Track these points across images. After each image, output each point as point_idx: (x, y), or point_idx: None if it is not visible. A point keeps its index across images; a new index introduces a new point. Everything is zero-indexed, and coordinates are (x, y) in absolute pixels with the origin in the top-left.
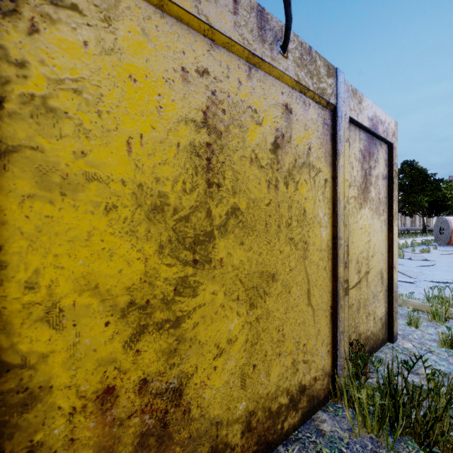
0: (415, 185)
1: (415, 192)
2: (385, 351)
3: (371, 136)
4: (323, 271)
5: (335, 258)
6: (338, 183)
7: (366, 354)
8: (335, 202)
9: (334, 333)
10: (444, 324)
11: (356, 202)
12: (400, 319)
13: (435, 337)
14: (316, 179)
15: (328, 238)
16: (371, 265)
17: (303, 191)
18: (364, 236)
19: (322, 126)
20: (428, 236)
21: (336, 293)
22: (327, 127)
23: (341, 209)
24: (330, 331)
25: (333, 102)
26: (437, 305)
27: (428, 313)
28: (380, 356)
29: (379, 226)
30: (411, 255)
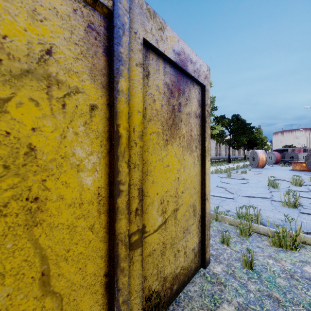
0: (239, 130)
1: (239, 134)
2: (196, 281)
3: (182, 74)
4: (86, 232)
5: (112, 210)
6: (116, 112)
7: (163, 310)
8: (112, 137)
9: (111, 308)
10: (248, 238)
11: (160, 138)
12: (218, 236)
13: (240, 255)
14: (67, 102)
15: (98, 184)
16: (181, 202)
17: (26, 116)
18: (171, 174)
19: (84, 29)
20: (247, 162)
21: (113, 256)
22: (97, 35)
23: (122, 145)
24: (103, 308)
25: (105, 2)
26: (245, 221)
27: (239, 227)
28: (190, 290)
29: (191, 162)
30: (235, 176)
